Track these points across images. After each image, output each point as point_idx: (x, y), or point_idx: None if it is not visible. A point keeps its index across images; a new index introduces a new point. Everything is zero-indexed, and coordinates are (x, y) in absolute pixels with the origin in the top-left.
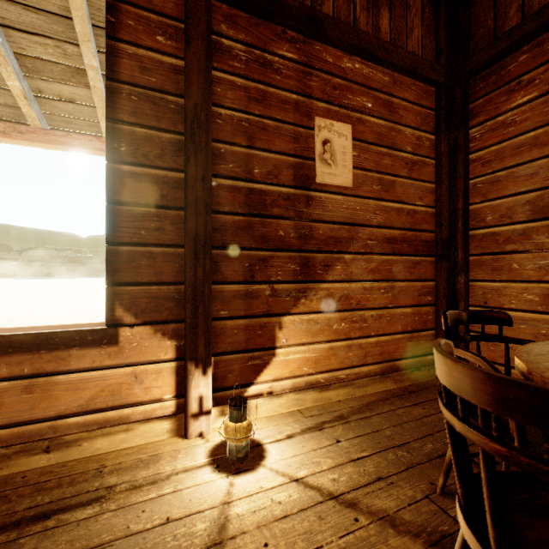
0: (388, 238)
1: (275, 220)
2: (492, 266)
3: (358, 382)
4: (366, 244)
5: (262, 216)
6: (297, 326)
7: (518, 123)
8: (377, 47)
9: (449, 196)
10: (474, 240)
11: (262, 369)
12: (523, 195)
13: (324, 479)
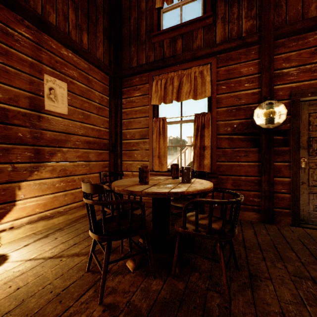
0: (87, 141)
1: (16, 127)
2: (129, 155)
3: (71, 211)
4: (75, 143)
5: (5, 124)
6: (32, 187)
7: (136, 102)
8: (81, 50)
9: (115, 125)
10: (124, 144)
11: (5, 215)
12: (137, 129)
13: (47, 254)
